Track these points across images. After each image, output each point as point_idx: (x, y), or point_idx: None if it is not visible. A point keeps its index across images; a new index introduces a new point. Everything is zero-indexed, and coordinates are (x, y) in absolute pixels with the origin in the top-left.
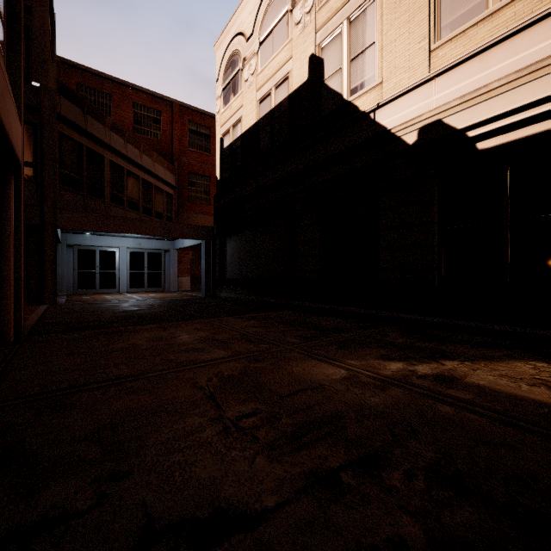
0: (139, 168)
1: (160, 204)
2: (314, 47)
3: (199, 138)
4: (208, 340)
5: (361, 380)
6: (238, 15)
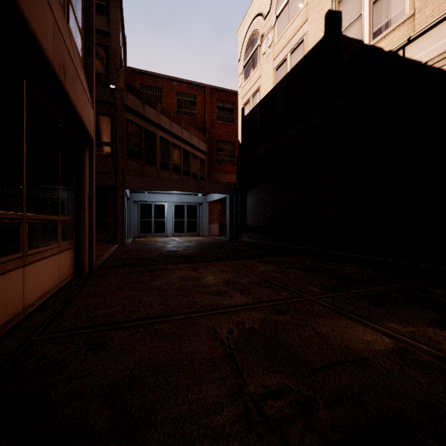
0: (181, 140)
1: (196, 167)
2: (331, 3)
3: (225, 112)
4: (230, 283)
5: (418, 359)
6: None
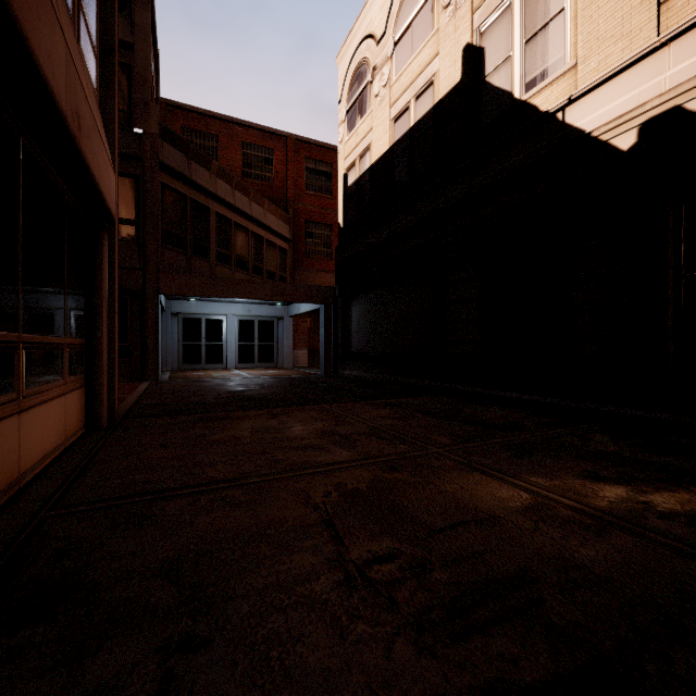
0: (249, 219)
1: (272, 262)
2: (470, 34)
3: (318, 177)
4: (327, 434)
5: (557, 514)
6: (366, 12)
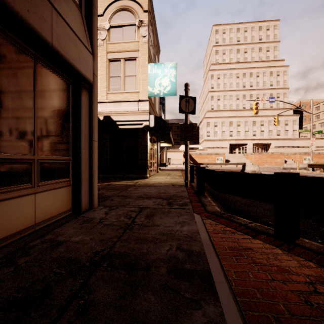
0: None
1: None
2: None
3: None
4: None
5: None
6: None
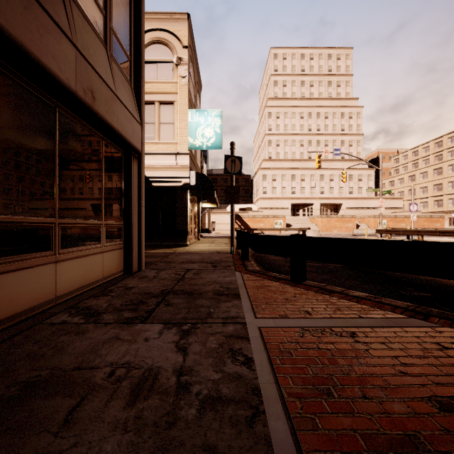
0: None
1: None
2: None
3: None
4: None
5: None
6: None
